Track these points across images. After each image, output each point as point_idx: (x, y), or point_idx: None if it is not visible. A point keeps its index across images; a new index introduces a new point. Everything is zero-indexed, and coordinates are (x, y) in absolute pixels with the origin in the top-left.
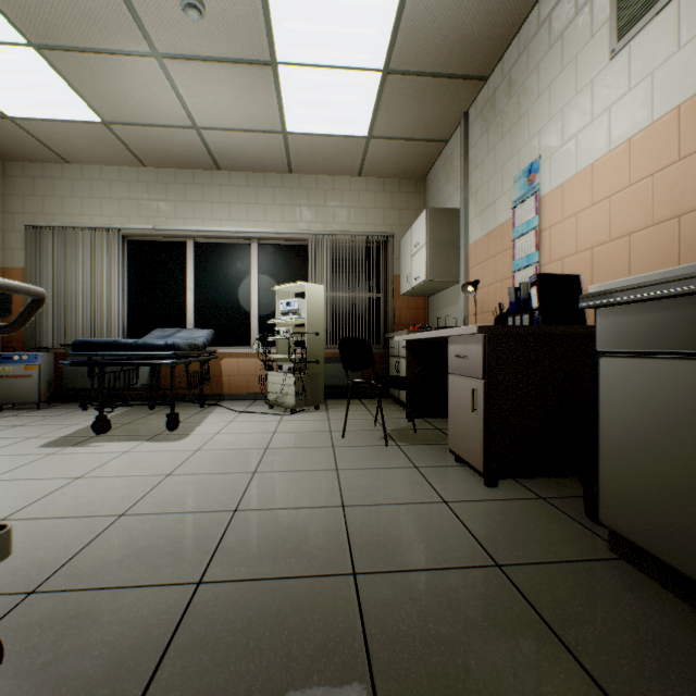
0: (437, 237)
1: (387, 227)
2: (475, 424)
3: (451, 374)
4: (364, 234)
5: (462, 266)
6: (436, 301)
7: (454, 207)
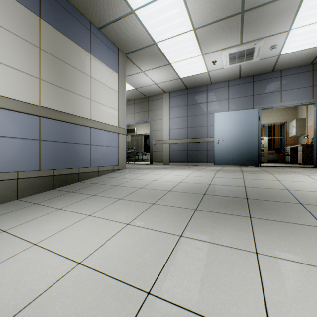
0: (298, 125)
1: (284, 120)
2: (300, 158)
3: (298, 152)
4: (277, 123)
5: (305, 131)
6: (300, 138)
7: (304, 116)
